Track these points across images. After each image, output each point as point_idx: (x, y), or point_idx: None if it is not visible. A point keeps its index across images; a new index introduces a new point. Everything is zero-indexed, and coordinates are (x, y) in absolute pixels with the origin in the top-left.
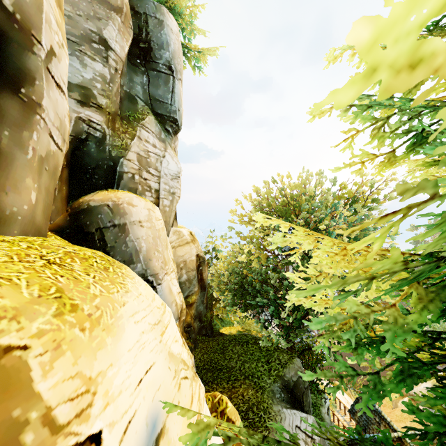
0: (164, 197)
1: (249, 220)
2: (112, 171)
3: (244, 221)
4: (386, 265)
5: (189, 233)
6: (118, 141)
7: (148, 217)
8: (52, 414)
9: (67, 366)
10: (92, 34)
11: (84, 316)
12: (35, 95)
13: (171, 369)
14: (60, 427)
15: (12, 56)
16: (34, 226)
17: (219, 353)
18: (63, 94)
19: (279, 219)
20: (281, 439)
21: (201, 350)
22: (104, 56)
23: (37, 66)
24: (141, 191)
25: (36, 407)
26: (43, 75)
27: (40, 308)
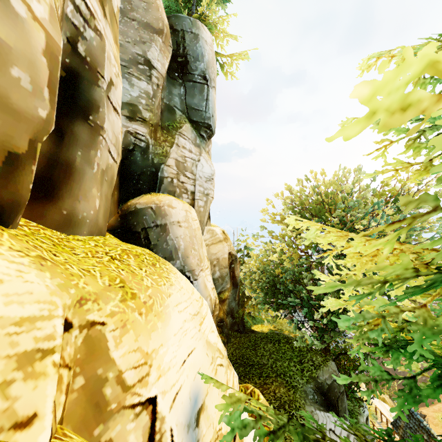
0: (199, 198)
1: (281, 219)
2: (154, 177)
3: (276, 221)
4: (399, 270)
5: (222, 232)
6: (159, 149)
7: (186, 218)
8: (123, 377)
9: (131, 341)
10: (138, 57)
11: (141, 303)
12: (99, 120)
13: (209, 356)
14: (128, 387)
15: (83, 91)
16: (97, 227)
17: (250, 349)
18: (118, 115)
19: (312, 218)
20: (310, 427)
21: (233, 345)
22: (148, 75)
23: (101, 96)
24: (179, 194)
25: (112, 369)
26: (105, 103)
27: (111, 294)
